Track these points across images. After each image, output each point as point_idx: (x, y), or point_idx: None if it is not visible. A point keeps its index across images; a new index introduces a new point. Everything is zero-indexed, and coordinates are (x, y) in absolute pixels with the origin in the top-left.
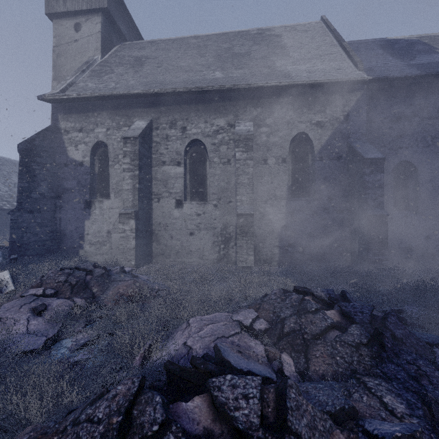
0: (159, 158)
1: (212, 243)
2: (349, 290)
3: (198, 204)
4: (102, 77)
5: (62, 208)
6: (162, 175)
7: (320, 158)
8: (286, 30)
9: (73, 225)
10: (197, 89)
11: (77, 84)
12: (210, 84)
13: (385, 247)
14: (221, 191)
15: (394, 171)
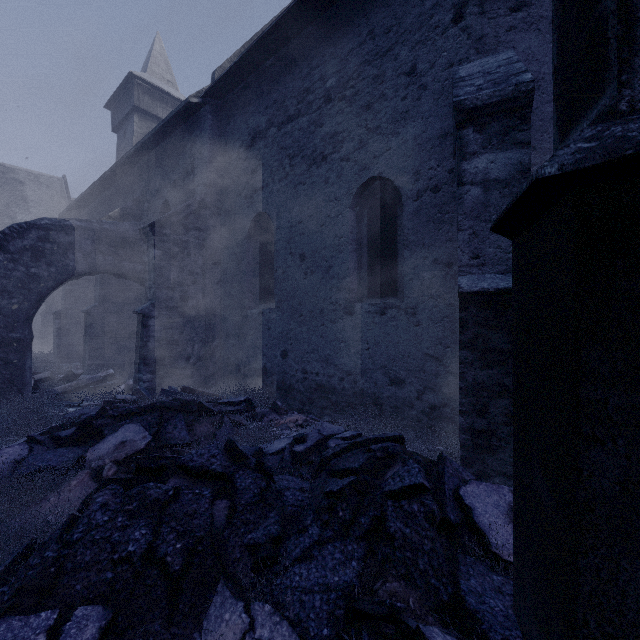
0: None
1: None
2: None
3: None
4: None
5: None
6: None
7: None
8: (30, 178)
9: None
10: None
11: None
12: None
13: None
14: None
15: None
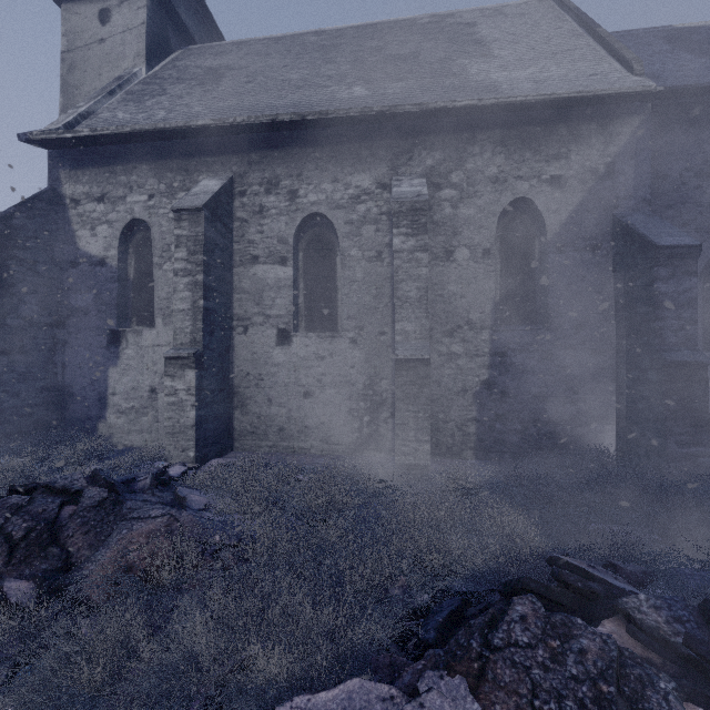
0: (246, 249)
1: (347, 413)
2: (675, 556)
3: (320, 337)
4: (144, 102)
5: (67, 345)
6: (253, 283)
7: (559, 248)
8: (483, 15)
9: (86, 376)
10: (317, 116)
11: (97, 115)
12: (343, 108)
13: (702, 428)
14: (365, 312)
15: (703, 272)
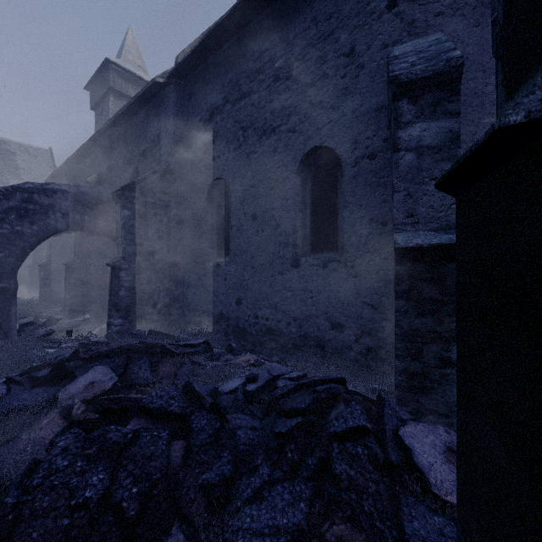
0: None
1: None
2: None
3: None
4: None
5: None
6: None
7: None
8: (21, 150)
9: None
10: None
11: None
12: None
13: None
14: None
15: None
